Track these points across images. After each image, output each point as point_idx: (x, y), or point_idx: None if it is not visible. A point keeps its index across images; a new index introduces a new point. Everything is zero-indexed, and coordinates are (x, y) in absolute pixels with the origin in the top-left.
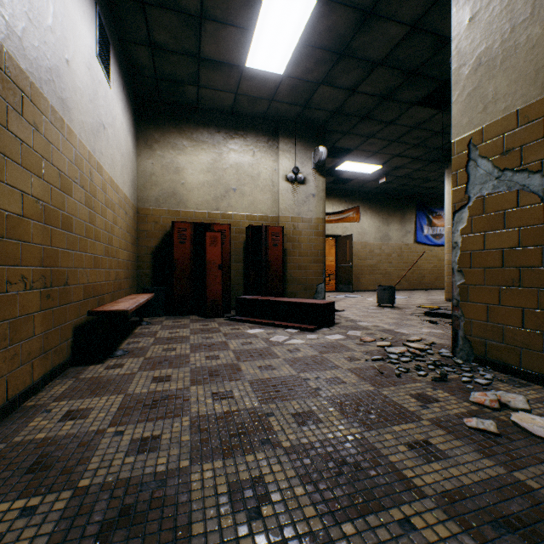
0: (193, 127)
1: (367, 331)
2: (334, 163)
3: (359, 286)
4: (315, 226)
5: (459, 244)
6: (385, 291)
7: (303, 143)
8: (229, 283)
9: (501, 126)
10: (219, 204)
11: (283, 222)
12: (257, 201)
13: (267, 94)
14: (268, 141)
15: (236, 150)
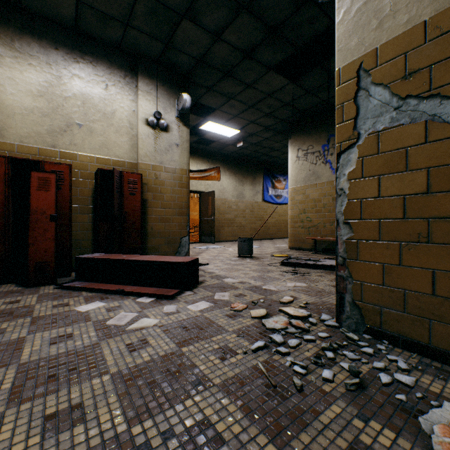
0: (14, 32)
1: (235, 290)
2: (198, 121)
3: (219, 237)
4: (179, 177)
5: (346, 191)
6: (245, 242)
7: (166, 87)
8: (68, 238)
9: (402, 43)
10: (57, 139)
11: (143, 169)
12: (112, 143)
13: (120, 13)
14: (125, 77)
15: (83, 78)
